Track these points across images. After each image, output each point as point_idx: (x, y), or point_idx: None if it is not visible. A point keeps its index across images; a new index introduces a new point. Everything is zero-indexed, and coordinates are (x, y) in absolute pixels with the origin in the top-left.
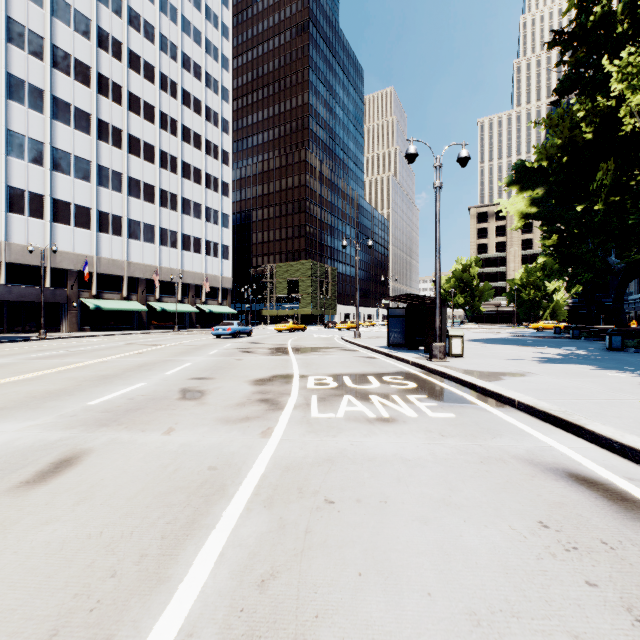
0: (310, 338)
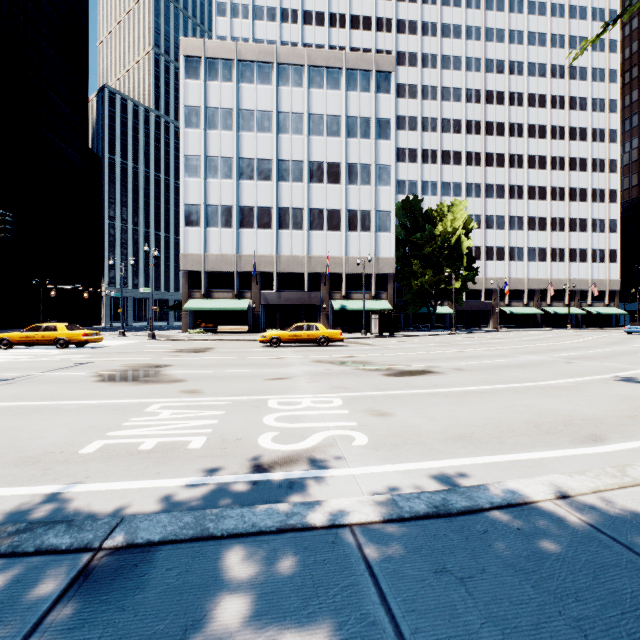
0: None
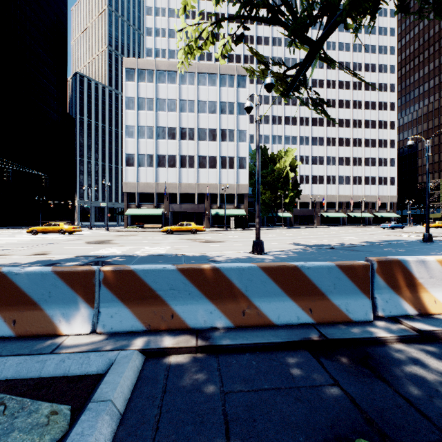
0: (439, 230)
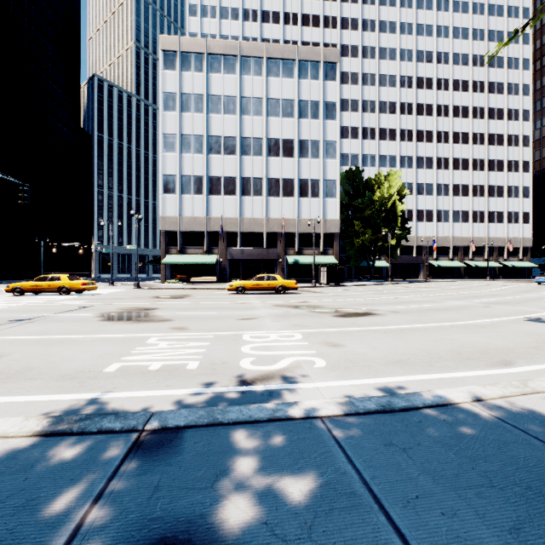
0: None
